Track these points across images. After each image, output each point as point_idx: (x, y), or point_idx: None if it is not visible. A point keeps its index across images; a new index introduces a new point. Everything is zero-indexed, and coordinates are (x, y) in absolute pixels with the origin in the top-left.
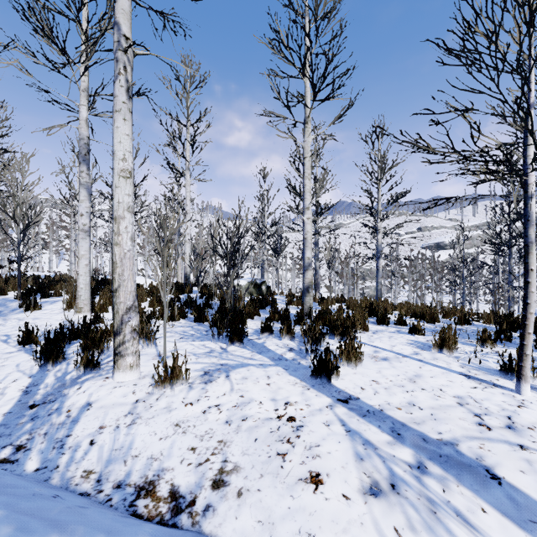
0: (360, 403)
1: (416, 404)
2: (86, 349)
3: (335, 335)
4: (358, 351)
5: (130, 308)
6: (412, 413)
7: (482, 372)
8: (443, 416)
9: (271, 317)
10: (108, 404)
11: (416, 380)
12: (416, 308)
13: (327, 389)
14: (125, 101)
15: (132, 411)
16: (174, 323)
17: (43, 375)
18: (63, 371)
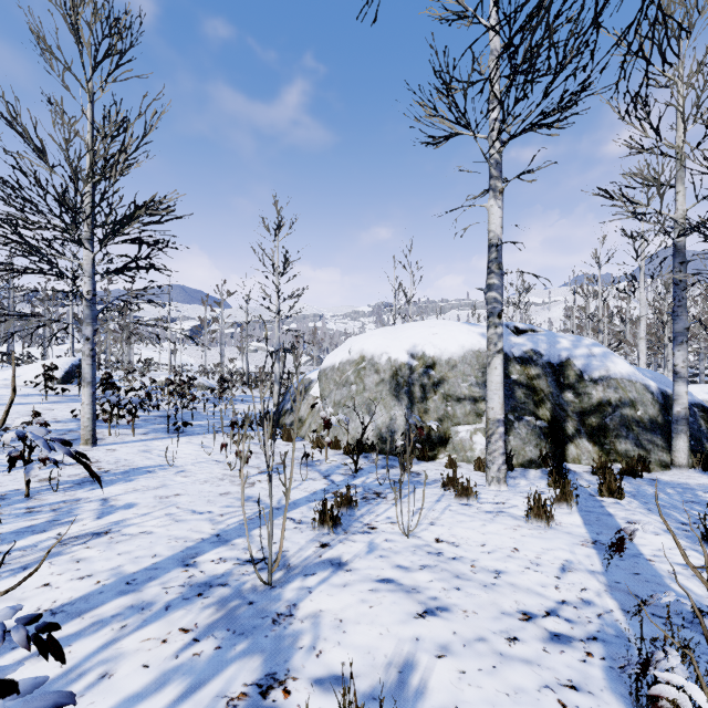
0: None
1: None
2: None
3: None
4: None
5: None
6: None
7: None
8: None
9: None
10: None
11: None
12: None
13: None
14: None
15: None
16: None
17: None
18: None
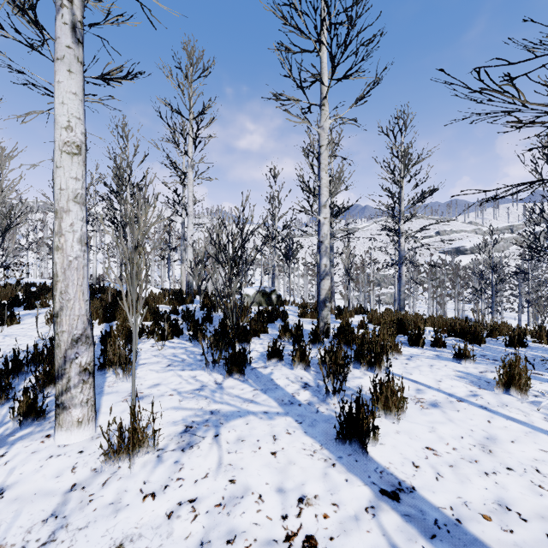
0: (418, 500)
1: (511, 505)
2: (27, 392)
3: (361, 363)
4: (400, 396)
5: (78, 339)
6: (512, 530)
7: None
8: None
9: (281, 336)
10: (28, 492)
11: (492, 448)
12: (455, 325)
13: (362, 466)
14: (70, 44)
15: (59, 511)
16: (166, 343)
17: None
18: None
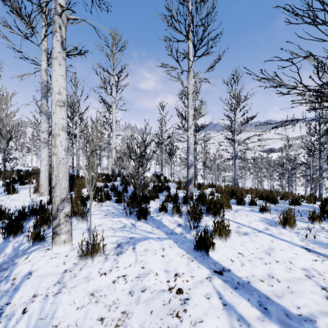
0: (231, 274)
1: (274, 276)
2: (35, 227)
3: (209, 213)
4: (227, 229)
5: (64, 200)
6: (272, 285)
7: (318, 246)
8: (297, 289)
9: (166, 199)
10: (44, 273)
11: (271, 253)
12: (262, 193)
13: (206, 261)
14: (60, 51)
15: (60, 280)
16: (102, 203)
17: (5, 245)
18: (19, 242)
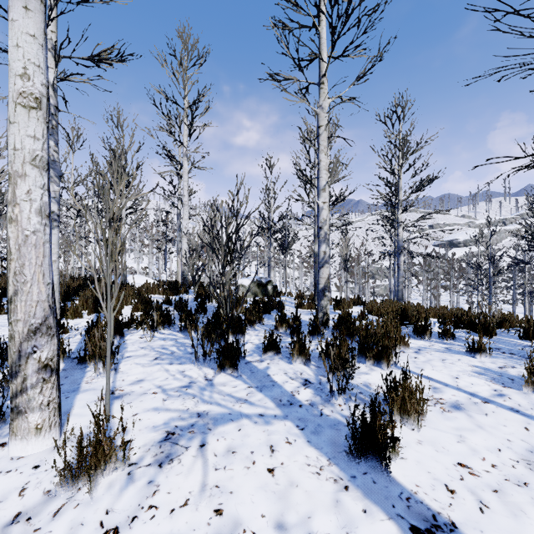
0: None
1: None
2: None
3: (366, 357)
4: (419, 397)
5: (36, 329)
6: None
7: None
8: None
9: (277, 327)
10: None
11: None
12: (462, 315)
13: (382, 490)
14: None
15: None
16: (156, 334)
17: None
18: None
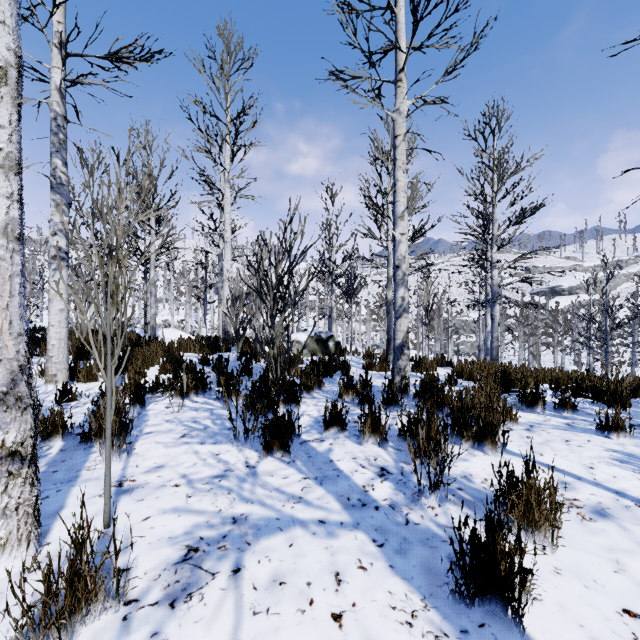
0: None
1: None
2: None
3: (462, 436)
4: (551, 501)
5: None
6: None
7: None
8: None
9: (342, 394)
10: None
11: None
12: (583, 380)
13: None
14: None
15: None
16: (186, 402)
17: None
18: None
